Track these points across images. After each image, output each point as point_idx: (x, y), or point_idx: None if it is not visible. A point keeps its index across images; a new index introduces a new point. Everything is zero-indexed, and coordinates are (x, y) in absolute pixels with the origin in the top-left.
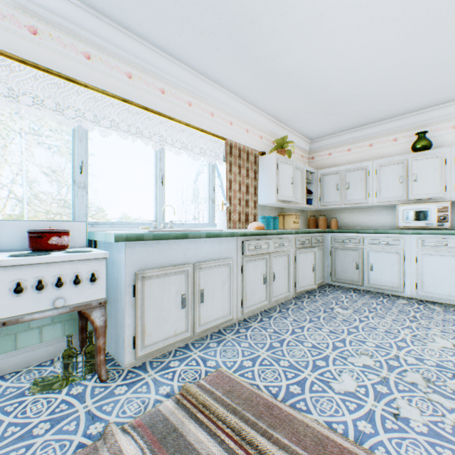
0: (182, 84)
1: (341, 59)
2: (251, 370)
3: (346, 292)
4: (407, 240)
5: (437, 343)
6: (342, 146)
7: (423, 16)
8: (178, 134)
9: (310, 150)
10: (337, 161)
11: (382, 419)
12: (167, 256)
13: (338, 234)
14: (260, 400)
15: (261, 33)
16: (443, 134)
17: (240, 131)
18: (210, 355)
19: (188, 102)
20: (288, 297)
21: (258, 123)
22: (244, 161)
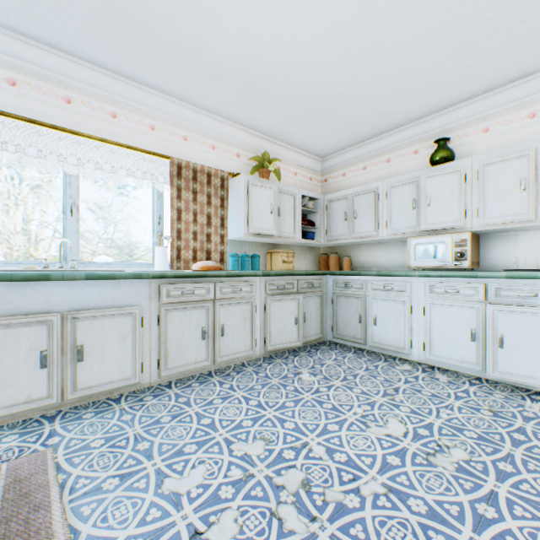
0: (99, 91)
1: (286, 44)
2: (90, 452)
3: (343, 352)
4: (414, 285)
5: (385, 428)
6: (357, 163)
7: None
8: (94, 152)
9: (322, 170)
10: (351, 182)
11: (171, 539)
12: (14, 302)
13: (340, 276)
14: (39, 497)
15: (158, 15)
16: (472, 140)
17: (202, 148)
18: (65, 430)
19: (111, 113)
20: (252, 357)
21: (231, 137)
22: (204, 184)
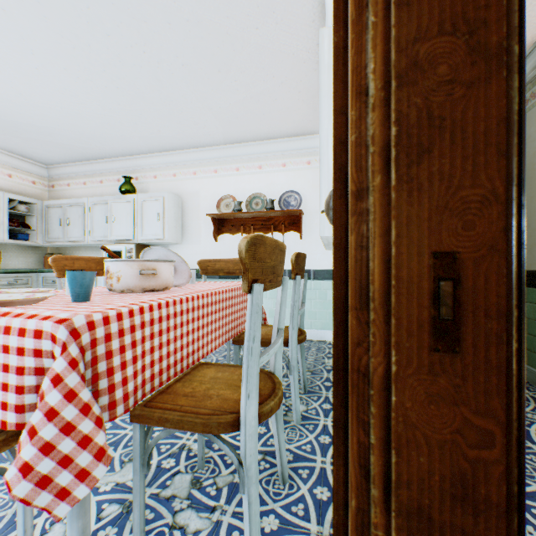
0: None
1: None
2: None
3: None
4: (100, 279)
5: None
6: (80, 178)
7: None
8: None
9: (50, 176)
10: (75, 193)
11: None
12: None
13: (50, 274)
14: None
15: None
16: (149, 181)
17: None
18: None
19: None
20: None
21: None
22: None
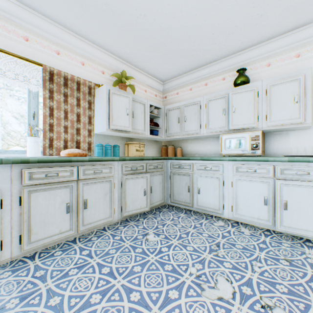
0: None
1: None
2: None
3: (178, 213)
4: (225, 166)
5: (217, 289)
6: (186, 86)
7: None
8: None
9: (163, 90)
10: (182, 99)
11: None
12: None
13: (175, 160)
14: None
15: None
16: (259, 71)
17: (73, 63)
18: None
19: None
20: (111, 222)
21: (97, 58)
22: (74, 90)
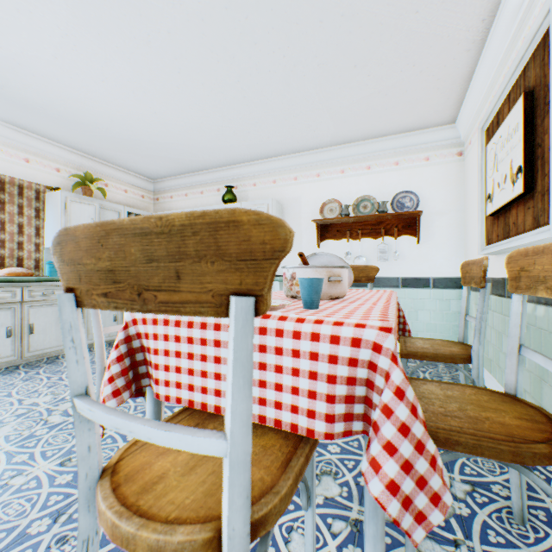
0: None
1: (89, 104)
2: None
3: None
4: None
5: None
6: (181, 190)
7: (131, 85)
8: None
9: (155, 190)
10: (178, 205)
11: None
12: None
13: None
14: None
15: None
16: (248, 190)
17: (12, 160)
18: None
19: None
20: None
21: (50, 153)
22: (15, 195)
